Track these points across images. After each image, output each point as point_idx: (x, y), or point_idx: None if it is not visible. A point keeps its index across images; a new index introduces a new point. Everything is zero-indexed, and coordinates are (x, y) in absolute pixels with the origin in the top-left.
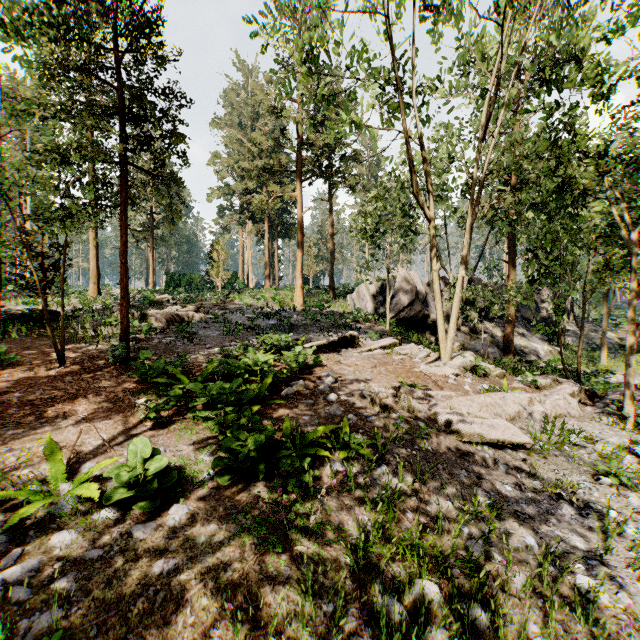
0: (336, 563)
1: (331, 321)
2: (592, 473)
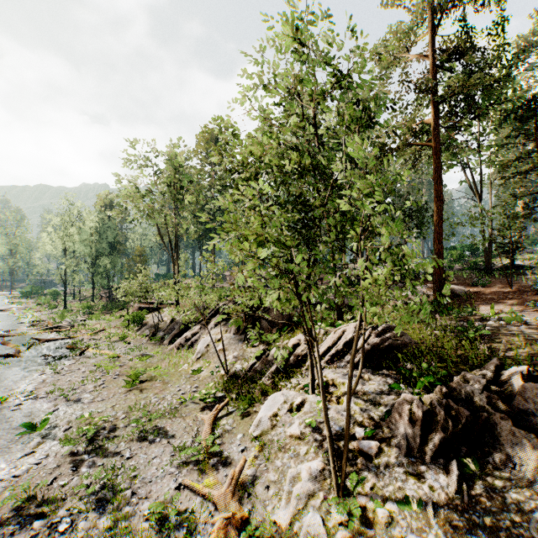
0: None
1: None
2: None
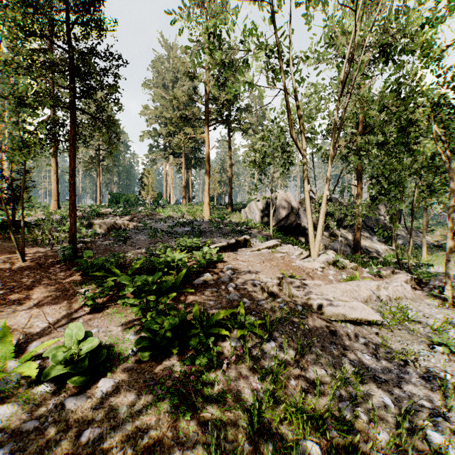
0: (235, 427)
1: (230, 228)
2: (427, 343)
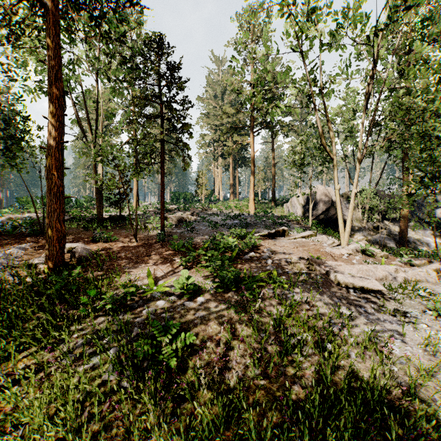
0: (267, 323)
1: (272, 221)
2: (423, 309)
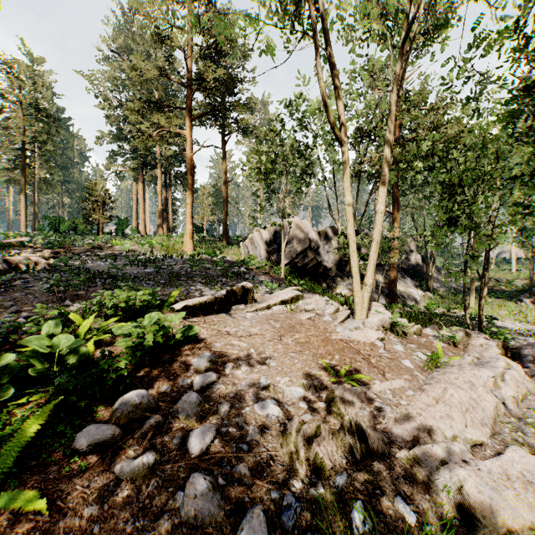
0: None
1: (222, 269)
2: None
